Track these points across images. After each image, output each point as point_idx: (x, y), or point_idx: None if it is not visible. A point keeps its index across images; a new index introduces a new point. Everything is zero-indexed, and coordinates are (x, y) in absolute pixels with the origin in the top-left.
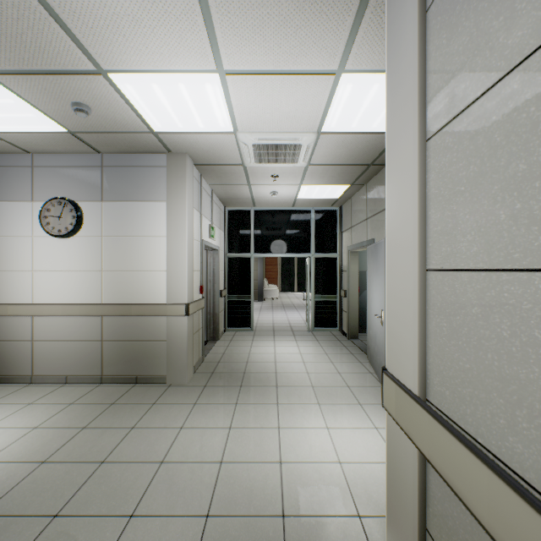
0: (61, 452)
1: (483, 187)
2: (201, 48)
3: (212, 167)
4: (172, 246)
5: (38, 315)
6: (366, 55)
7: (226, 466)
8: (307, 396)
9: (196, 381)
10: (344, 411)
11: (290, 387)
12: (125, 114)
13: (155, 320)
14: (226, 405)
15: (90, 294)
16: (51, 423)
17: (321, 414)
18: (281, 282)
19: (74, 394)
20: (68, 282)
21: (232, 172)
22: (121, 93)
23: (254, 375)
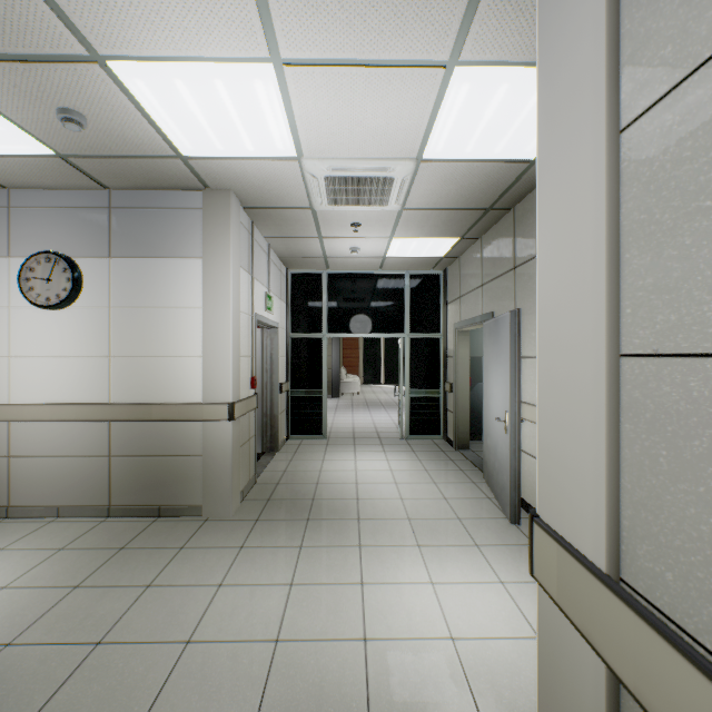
0: (37, 628)
1: None
2: (245, 20)
3: (268, 211)
4: (210, 321)
5: (17, 420)
6: (492, 36)
7: (283, 647)
8: (401, 534)
9: (245, 513)
10: (455, 556)
11: (377, 520)
12: (138, 128)
13: (187, 427)
14: (287, 548)
15: (92, 390)
16: (29, 581)
17: (422, 562)
18: (363, 372)
19: (68, 533)
20: (61, 373)
21: (295, 218)
22: (129, 94)
23: (326, 503)
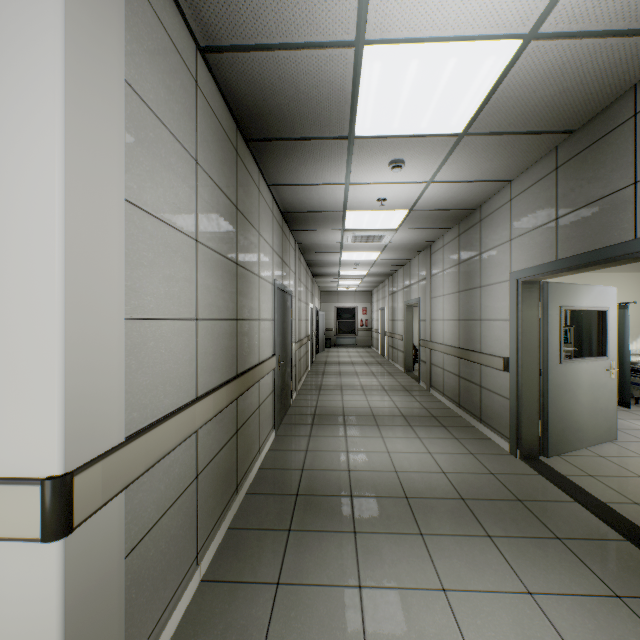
0: None
1: (156, 271)
2: None
3: None
4: None
5: None
6: None
7: None
8: None
9: None
10: None
11: None
12: None
13: None
14: None
15: None
16: None
17: None
18: None
19: None
20: None
21: None
22: None
23: None
